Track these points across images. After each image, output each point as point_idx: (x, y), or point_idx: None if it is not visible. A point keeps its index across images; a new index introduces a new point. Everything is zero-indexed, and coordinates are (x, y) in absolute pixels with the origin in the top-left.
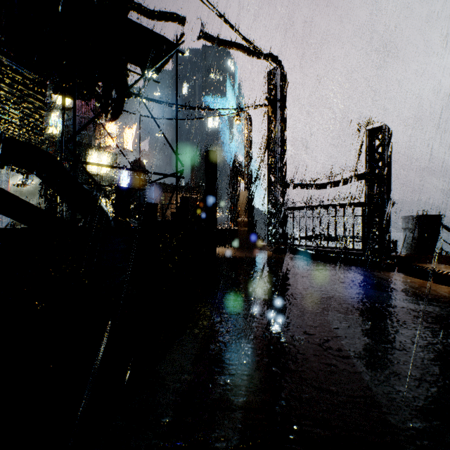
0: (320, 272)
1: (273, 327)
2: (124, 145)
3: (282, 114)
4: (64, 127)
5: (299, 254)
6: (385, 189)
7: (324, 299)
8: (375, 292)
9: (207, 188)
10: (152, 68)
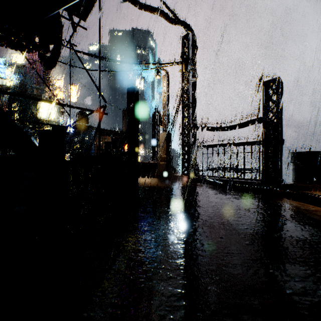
0: (231, 201)
1: (209, 296)
2: (69, 98)
3: (193, 71)
4: (17, 81)
5: (208, 184)
6: (279, 130)
7: (251, 236)
8: (294, 224)
9: (129, 123)
10: (72, 1)
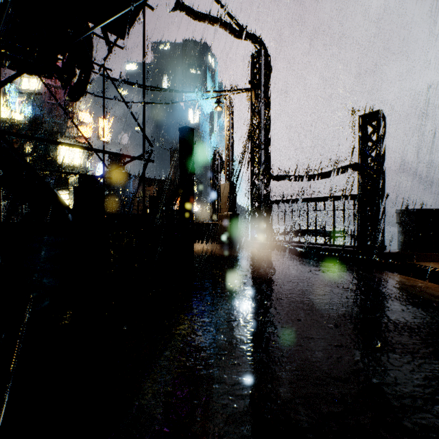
0: (315, 274)
1: (280, 385)
2: (99, 136)
3: (266, 101)
4: (30, 114)
5: (286, 252)
6: (380, 180)
7: (336, 318)
8: (394, 304)
9: (181, 173)
10: (109, 17)
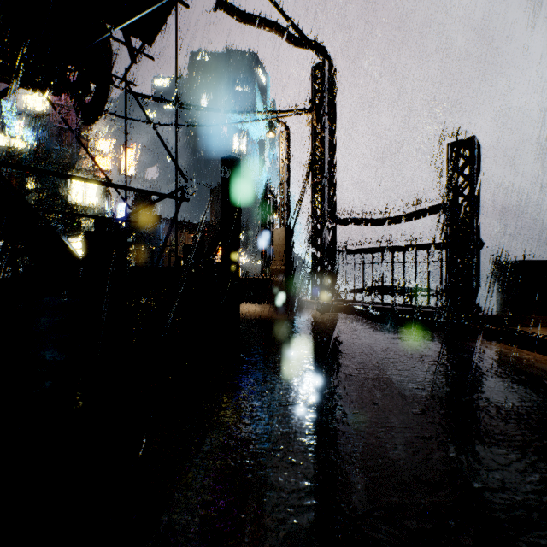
0: (394, 344)
1: (354, 492)
2: (120, 169)
3: (330, 126)
4: (34, 140)
5: (355, 314)
6: (474, 225)
7: (422, 401)
8: (495, 382)
9: (224, 215)
10: (132, 16)
